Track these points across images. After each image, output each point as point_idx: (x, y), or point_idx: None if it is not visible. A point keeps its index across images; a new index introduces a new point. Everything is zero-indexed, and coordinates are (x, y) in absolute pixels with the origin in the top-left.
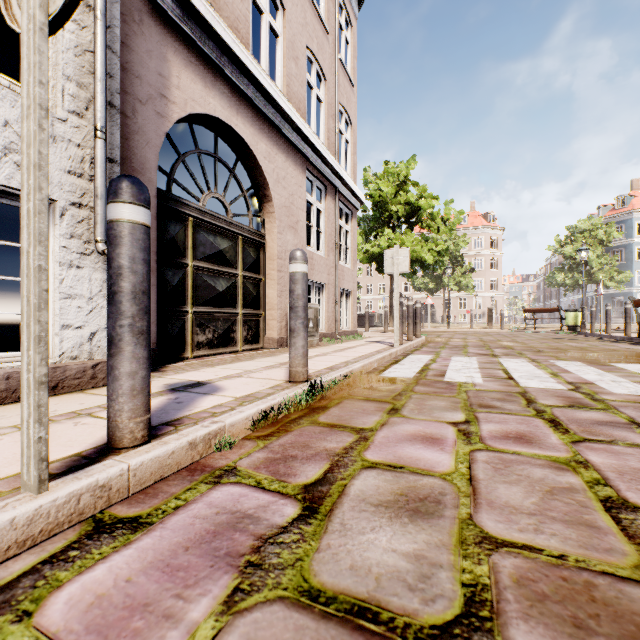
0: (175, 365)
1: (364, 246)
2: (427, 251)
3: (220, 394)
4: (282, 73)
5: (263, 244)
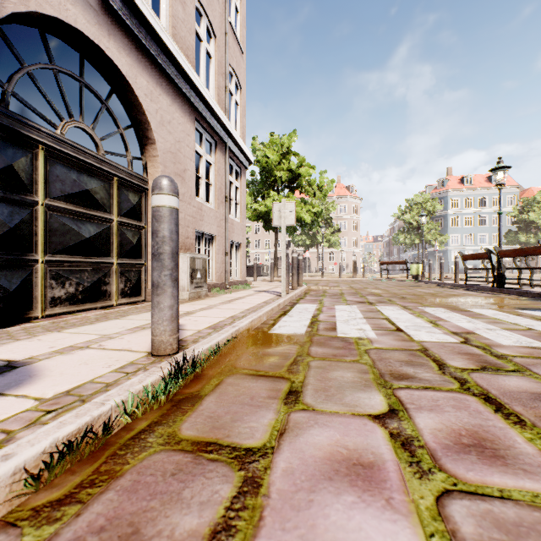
0: (7, 330)
1: (253, 205)
2: (306, 212)
3: (19, 392)
4: (167, 12)
5: (145, 189)
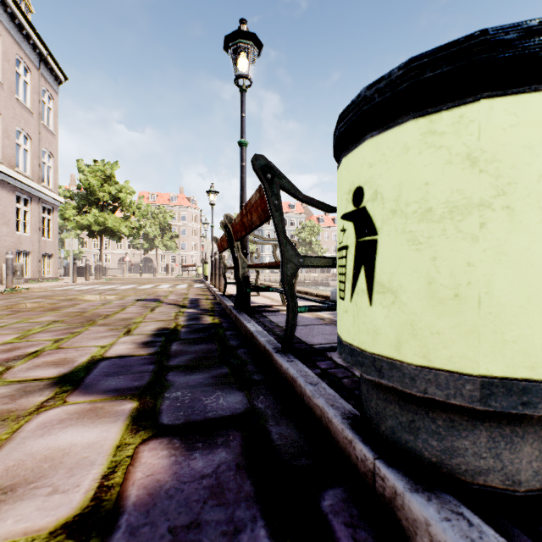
0: None
1: (76, 218)
2: (125, 227)
3: None
4: None
5: None
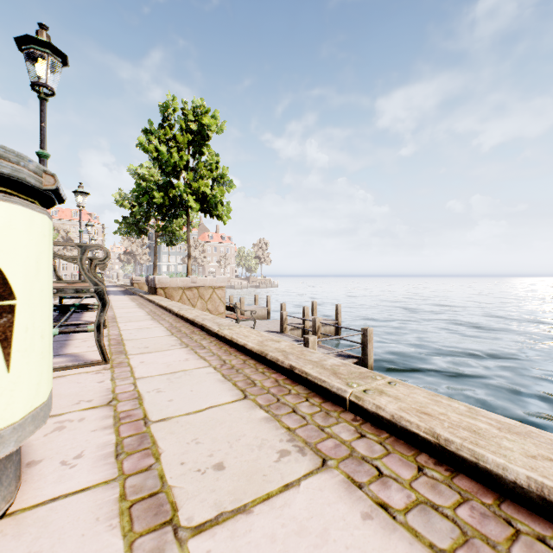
0: None
1: None
2: None
3: None
4: None
5: None
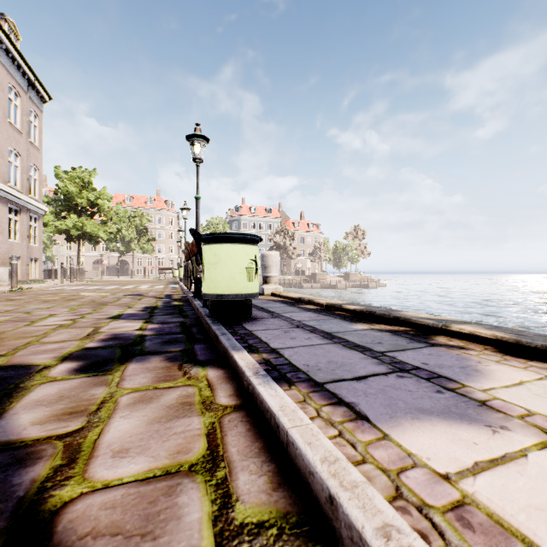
0: None
1: (55, 223)
2: (103, 232)
3: None
4: None
5: None
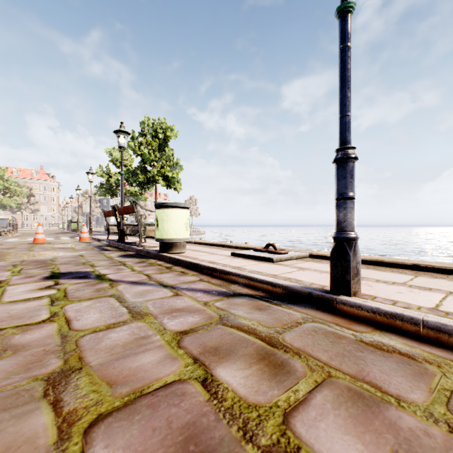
0: None
1: None
2: (14, 203)
3: None
4: None
5: None
